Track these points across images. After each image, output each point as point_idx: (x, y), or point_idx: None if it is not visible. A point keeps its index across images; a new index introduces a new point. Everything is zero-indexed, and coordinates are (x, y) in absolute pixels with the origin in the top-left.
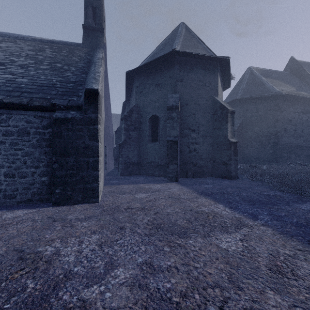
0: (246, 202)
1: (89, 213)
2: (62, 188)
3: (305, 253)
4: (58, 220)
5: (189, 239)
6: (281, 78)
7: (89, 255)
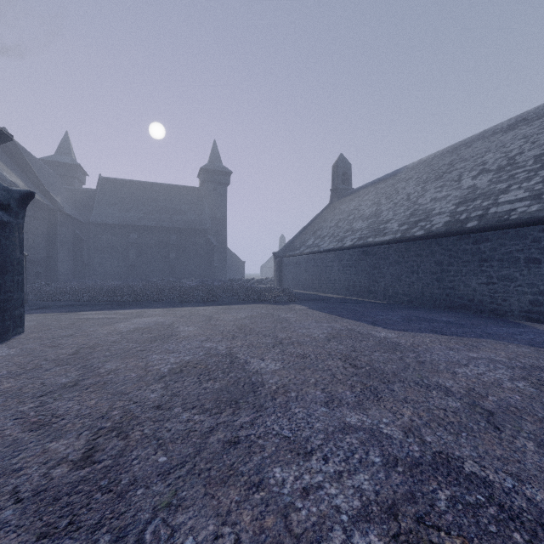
0: (111, 308)
1: (66, 331)
2: (1, 318)
3: (170, 309)
4: (70, 335)
5: (146, 316)
6: (1, 158)
7: (143, 324)
